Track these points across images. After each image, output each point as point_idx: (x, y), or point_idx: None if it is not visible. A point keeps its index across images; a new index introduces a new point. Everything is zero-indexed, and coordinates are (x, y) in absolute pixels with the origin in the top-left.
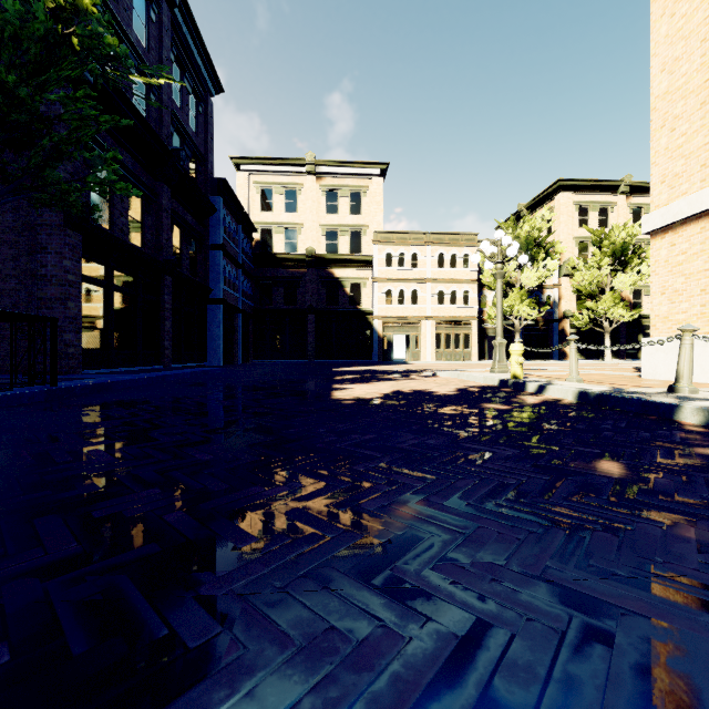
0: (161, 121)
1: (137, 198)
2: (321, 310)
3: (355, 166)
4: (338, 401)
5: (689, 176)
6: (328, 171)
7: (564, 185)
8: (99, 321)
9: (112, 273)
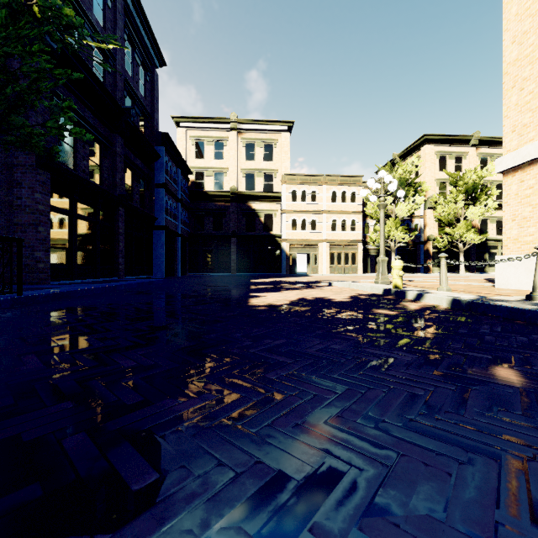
0: (116, 86)
1: (97, 146)
2: (242, 235)
3: (268, 124)
4: (254, 307)
5: (535, 126)
6: (247, 127)
7: (428, 139)
8: (65, 242)
9: (76, 204)
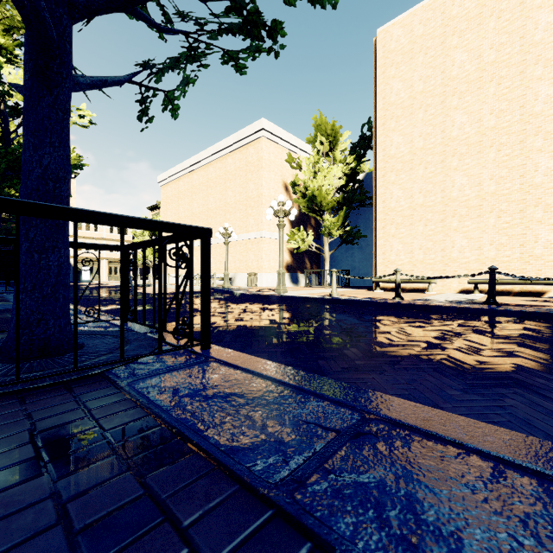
0: None
1: None
2: None
3: None
4: None
5: None
6: None
7: None
8: None
9: None
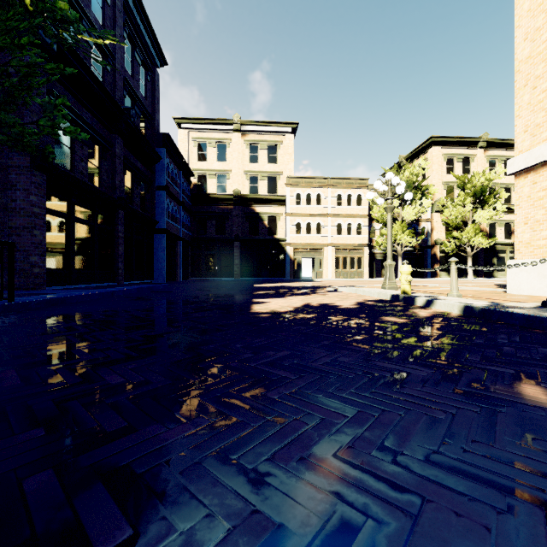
0: (115, 85)
1: (95, 147)
2: (245, 239)
3: (271, 125)
4: (256, 314)
5: None
6: (251, 129)
7: (435, 141)
8: (62, 246)
9: (73, 207)
